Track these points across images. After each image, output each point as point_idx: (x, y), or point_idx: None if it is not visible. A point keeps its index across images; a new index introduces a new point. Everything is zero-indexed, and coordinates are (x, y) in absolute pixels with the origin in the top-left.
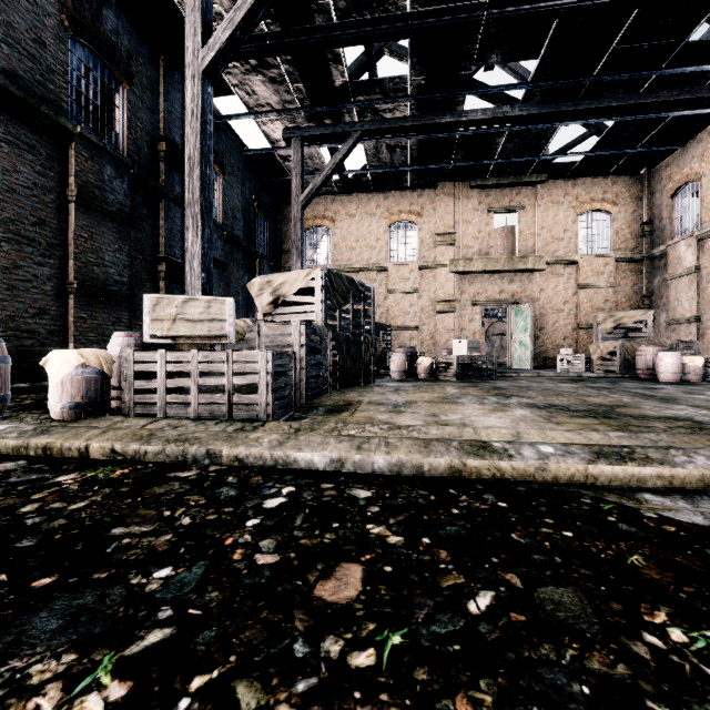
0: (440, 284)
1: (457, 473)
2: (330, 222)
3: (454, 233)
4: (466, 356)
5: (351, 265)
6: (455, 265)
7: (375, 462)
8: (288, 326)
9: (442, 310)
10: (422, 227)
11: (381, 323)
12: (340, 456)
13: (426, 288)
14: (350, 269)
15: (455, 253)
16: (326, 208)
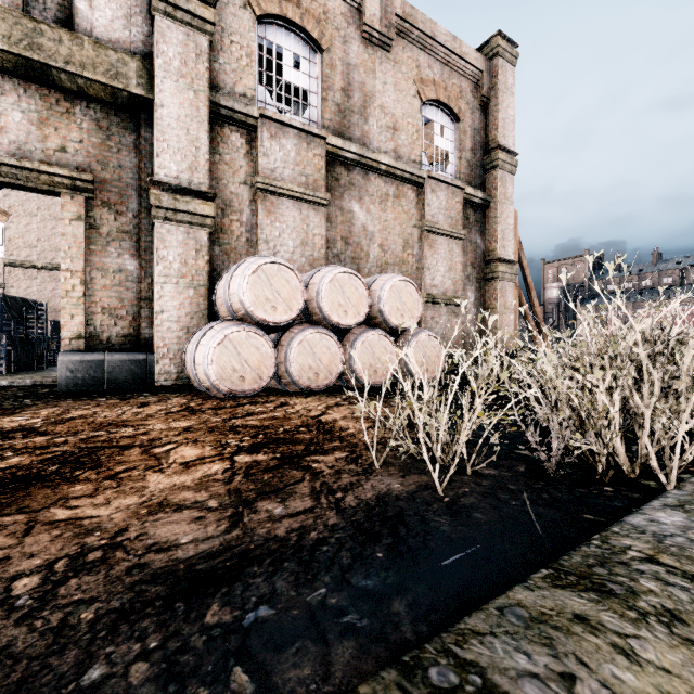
0: None
1: (56, 382)
2: (2, 215)
3: None
4: None
5: (31, 262)
6: None
7: (27, 381)
8: None
9: None
10: None
11: None
12: (13, 381)
13: None
14: (29, 265)
15: None
16: None
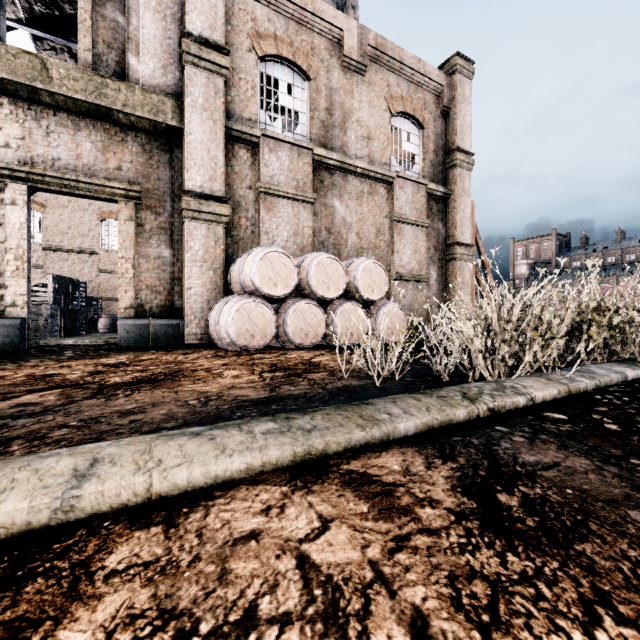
0: None
1: (107, 342)
2: (40, 207)
3: None
4: None
5: (63, 246)
6: None
7: (86, 341)
8: (41, 306)
9: None
10: None
11: (92, 296)
12: (77, 341)
13: None
14: (62, 249)
15: None
16: (36, 194)
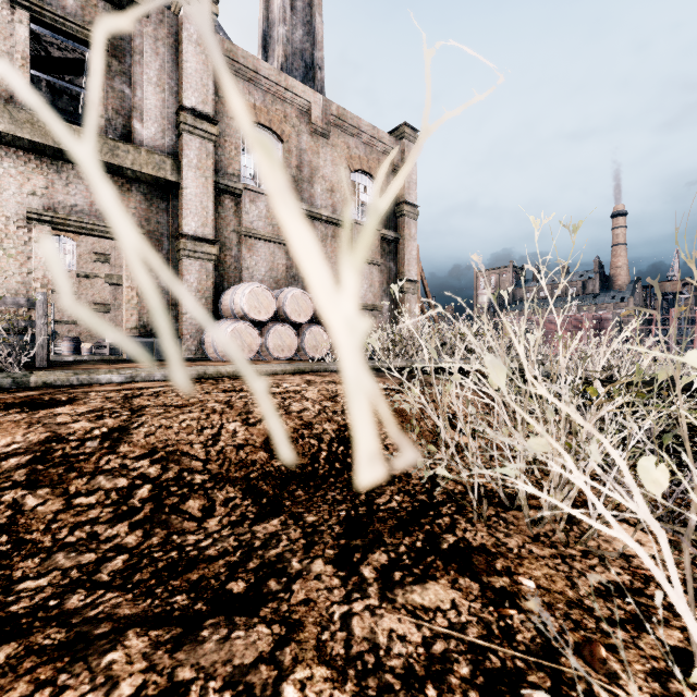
0: (98, 291)
1: (103, 359)
2: None
3: (109, 255)
4: (115, 343)
5: None
6: (110, 278)
7: (85, 358)
8: None
9: (99, 310)
10: (80, 244)
11: None
12: (76, 357)
13: (84, 292)
14: None
15: (110, 269)
16: None
